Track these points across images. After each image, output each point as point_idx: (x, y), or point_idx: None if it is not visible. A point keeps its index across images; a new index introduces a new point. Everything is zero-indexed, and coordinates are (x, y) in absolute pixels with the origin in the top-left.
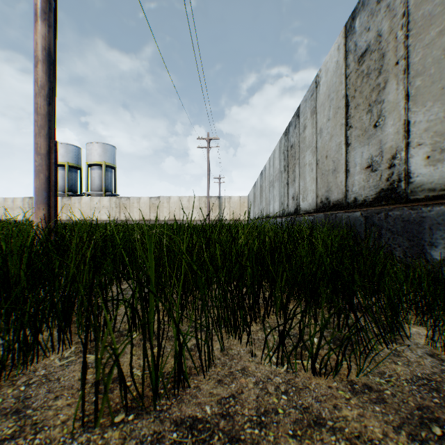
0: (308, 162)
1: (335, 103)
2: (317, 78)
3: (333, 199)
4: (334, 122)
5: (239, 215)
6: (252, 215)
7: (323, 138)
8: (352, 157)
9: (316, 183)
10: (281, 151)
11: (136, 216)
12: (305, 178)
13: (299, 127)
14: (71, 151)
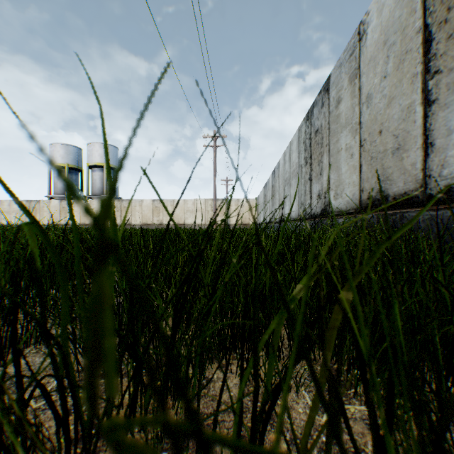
0: (344, 146)
1: (399, 47)
2: (361, 27)
3: (394, 192)
4: (397, 77)
5: (248, 219)
6: (262, 219)
7: (373, 107)
8: (442, 120)
9: (358, 173)
10: (300, 141)
11: (138, 220)
12: (339, 168)
13: (328, 104)
14: (72, 152)
